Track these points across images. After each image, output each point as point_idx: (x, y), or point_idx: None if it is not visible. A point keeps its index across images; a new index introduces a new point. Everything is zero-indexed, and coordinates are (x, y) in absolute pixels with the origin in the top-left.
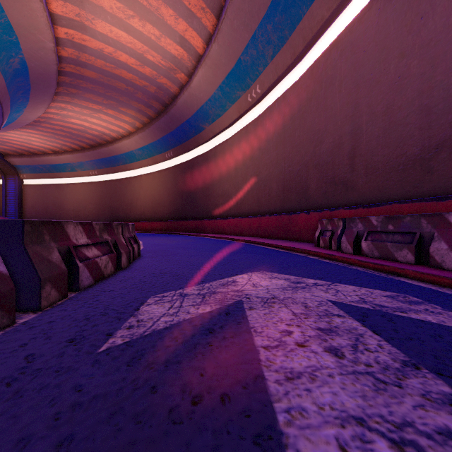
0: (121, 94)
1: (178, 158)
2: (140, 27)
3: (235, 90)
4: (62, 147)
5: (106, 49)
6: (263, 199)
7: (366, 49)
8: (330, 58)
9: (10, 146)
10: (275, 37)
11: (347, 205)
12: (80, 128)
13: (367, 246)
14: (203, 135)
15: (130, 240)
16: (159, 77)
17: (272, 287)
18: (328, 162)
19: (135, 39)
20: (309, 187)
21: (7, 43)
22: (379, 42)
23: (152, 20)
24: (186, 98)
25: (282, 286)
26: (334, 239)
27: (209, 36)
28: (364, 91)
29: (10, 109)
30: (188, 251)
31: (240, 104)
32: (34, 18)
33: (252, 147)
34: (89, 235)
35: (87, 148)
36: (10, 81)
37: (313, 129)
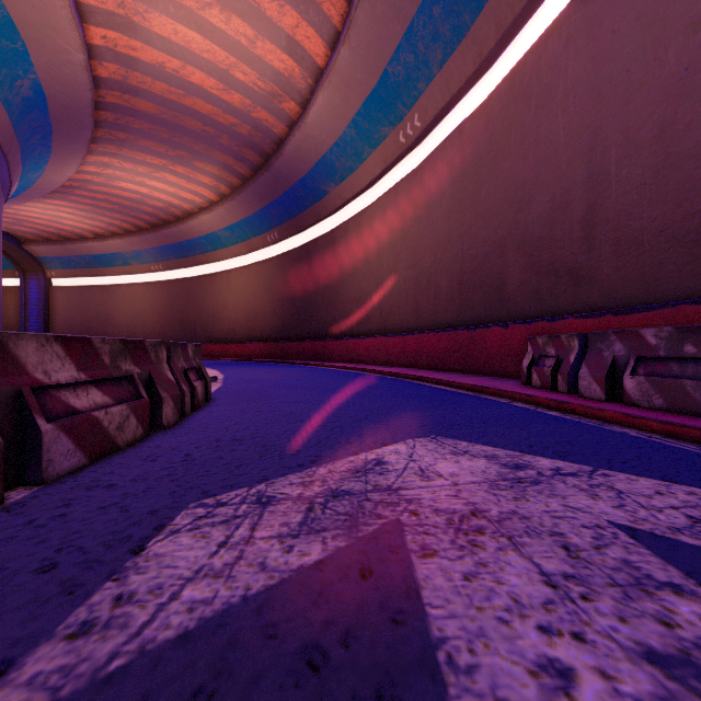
0: (196, 140)
1: (287, 242)
2: (222, 23)
3: (378, 126)
4: (108, 228)
5: (170, 64)
6: (424, 305)
7: (618, 27)
8: (545, 55)
9: (31, 227)
10: (447, 28)
11: (580, 311)
12: (134, 196)
13: (637, 387)
14: (325, 203)
15: (187, 373)
16: (256, 109)
17: (465, 478)
18: (541, 236)
19: (214, 45)
20: (507, 282)
21: (9, 53)
22: (644, 10)
23: (241, 11)
24: (299, 143)
25: (486, 476)
26: (562, 371)
27: (335, 34)
28: (612, 104)
29: (21, 166)
30: (296, 392)
31: (386, 149)
32: (49, 9)
33: (406, 220)
34: (83, 364)
35: (146, 229)
36: (18, 118)
37: (515, 181)
